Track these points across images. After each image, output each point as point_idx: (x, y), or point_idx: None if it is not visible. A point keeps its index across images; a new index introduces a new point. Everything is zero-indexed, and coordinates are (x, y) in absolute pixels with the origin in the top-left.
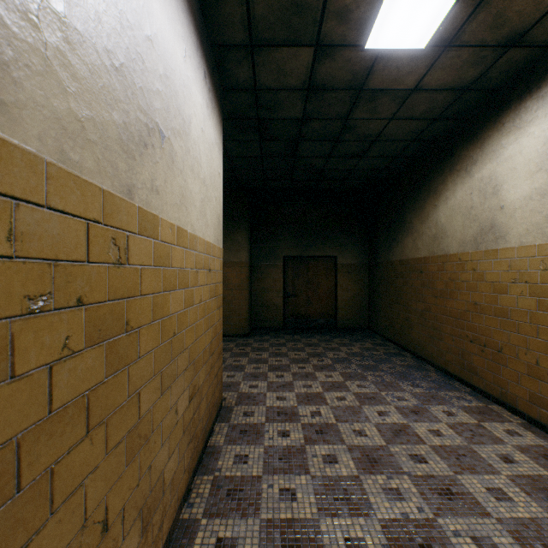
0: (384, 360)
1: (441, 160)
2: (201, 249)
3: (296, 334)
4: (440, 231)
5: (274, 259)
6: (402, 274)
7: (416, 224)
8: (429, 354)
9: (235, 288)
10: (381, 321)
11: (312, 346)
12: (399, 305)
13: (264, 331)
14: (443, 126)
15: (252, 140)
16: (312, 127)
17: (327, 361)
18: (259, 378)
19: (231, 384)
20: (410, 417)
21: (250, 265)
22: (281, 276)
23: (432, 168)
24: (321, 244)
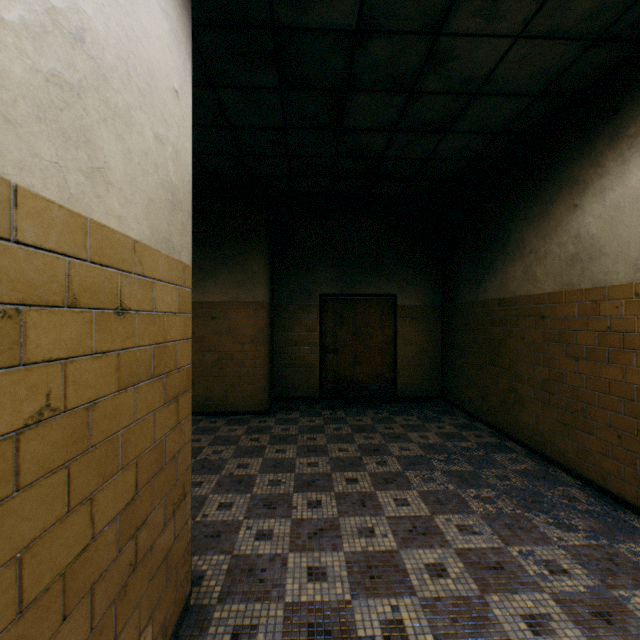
0: (484, 461)
1: (589, 126)
2: (52, 239)
3: (339, 408)
4: (587, 248)
5: (306, 299)
6: (504, 320)
7: (532, 241)
8: (561, 452)
9: (247, 342)
10: (463, 389)
11: (364, 431)
12: (497, 367)
13: (291, 404)
14: (602, 58)
15: (266, 88)
16: (374, 54)
17: (393, 465)
18: (276, 509)
19: (222, 530)
20: (602, 637)
21: (271, 308)
22: (316, 324)
23: (569, 144)
24: (374, 277)
